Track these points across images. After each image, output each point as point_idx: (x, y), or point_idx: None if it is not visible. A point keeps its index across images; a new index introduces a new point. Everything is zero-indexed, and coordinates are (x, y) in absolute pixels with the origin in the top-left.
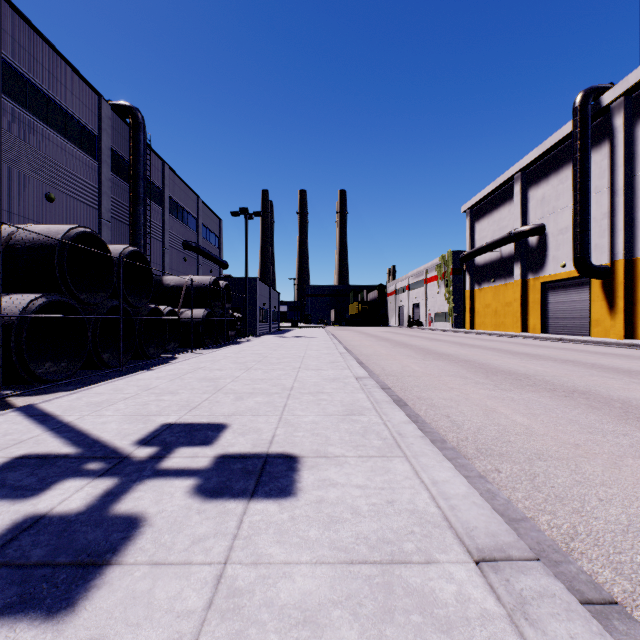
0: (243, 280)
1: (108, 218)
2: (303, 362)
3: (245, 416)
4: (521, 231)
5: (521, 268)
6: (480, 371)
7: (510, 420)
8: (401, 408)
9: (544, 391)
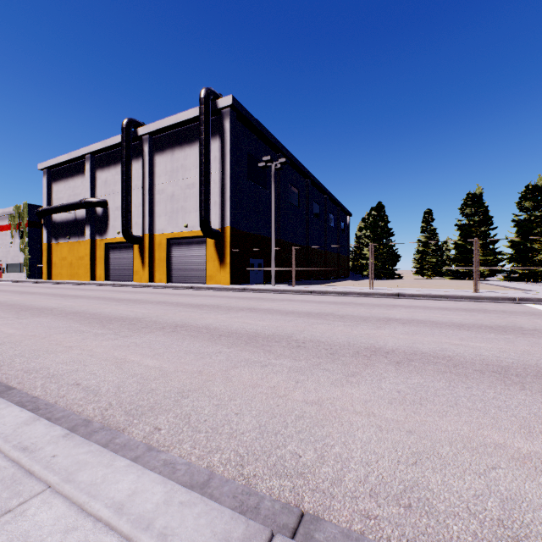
0: None
1: None
2: None
3: None
4: (90, 201)
5: (91, 230)
6: (16, 310)
7: (3, 333)
8: None
9: (53, 315)
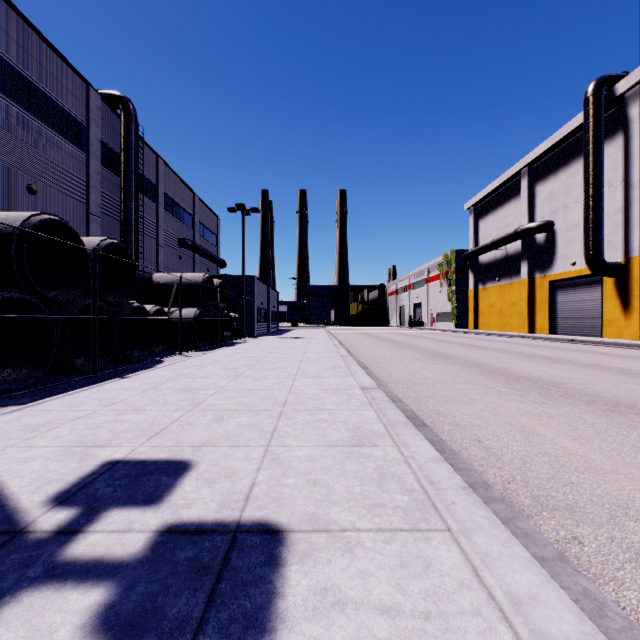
0: (240, 279)
1: (97, 213)
2: (300, 367)
3: (219, 448)
4: (528, 228)
5: (528, 266)
6: (499, 377)
7: (559, 447)
8: (419, 430)
9: (582, 404)
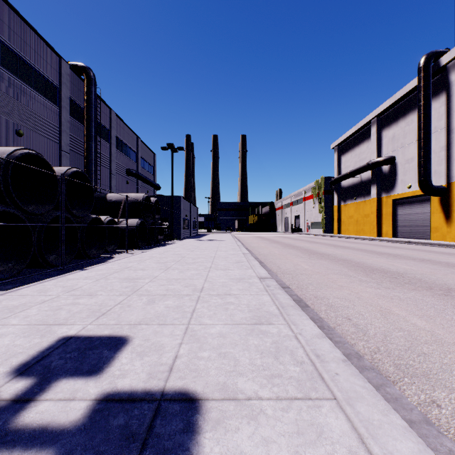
0: (170, 198)
1: (67, 150)
2: (213, 262)
3: (151, 326)
4: (377, 161)
5: (376, 189)
6: (359, 269)
7: (410, 324)
8: (303, 310)
9: (423, 289)
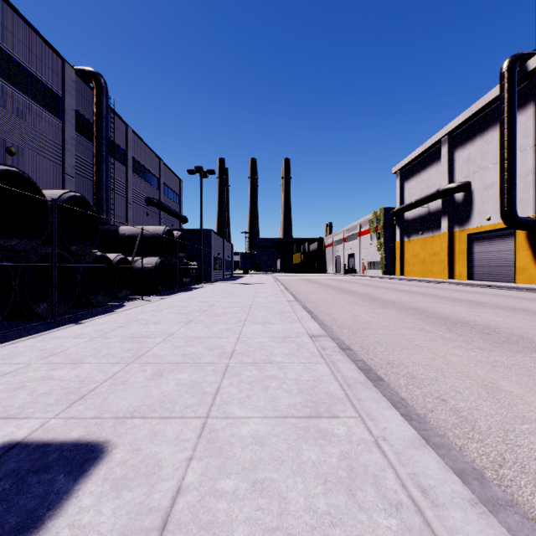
0: (199, 232)
1: (72, 173)
2: (250, 312)
3: (148, 420)
4: (449, 188)
5: (448, 221)
6: (437, 322)
7: (535, 408)
8: (376, 386)
9: (531, 351)
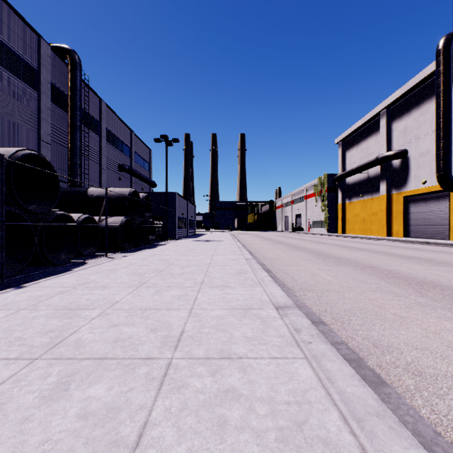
0: (165, 194)
1: (47, 140)
2: (207, 273)
3: None
4: (387, 155)
5: (386, 185)
6: (401, 282)
7: None
8: (382, 397)
9: None
